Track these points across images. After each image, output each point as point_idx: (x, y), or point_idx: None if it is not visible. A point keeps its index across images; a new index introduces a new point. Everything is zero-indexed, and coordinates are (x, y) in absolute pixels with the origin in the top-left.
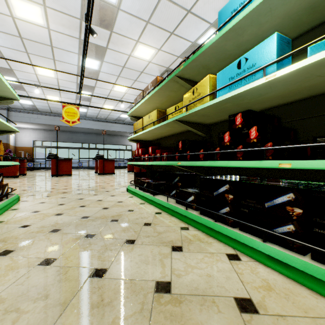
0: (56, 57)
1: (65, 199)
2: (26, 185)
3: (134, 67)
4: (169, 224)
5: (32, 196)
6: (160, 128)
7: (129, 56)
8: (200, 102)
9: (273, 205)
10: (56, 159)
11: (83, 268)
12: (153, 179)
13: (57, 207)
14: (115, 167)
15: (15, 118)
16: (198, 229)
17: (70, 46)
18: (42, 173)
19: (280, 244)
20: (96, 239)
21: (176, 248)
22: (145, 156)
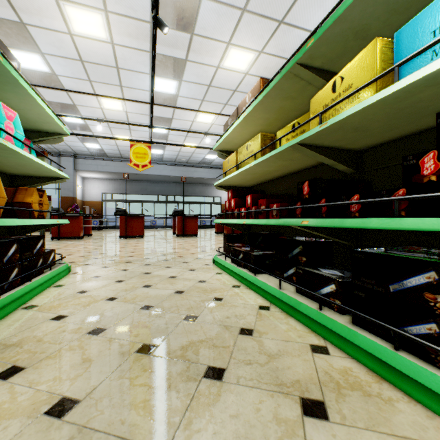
0: (123, 83)
1: (126, 272)
2: (86, 249)
3: (224, 85)
4: (286, 334)
5: (87, 265)
6: (265, 163)
7: (216, 69)
8: (352, 101)
9: None
10: (124, 216)
11: (118, 439)
12: (253, 246)
13: (112, 286)
14: (198, 226)
15: (82, 166)
16: (350, 356)
17: (140, 65)
18: (111, 233)
19: None
20: (155, 358)
21: (311, 407)
22: (241, 210)
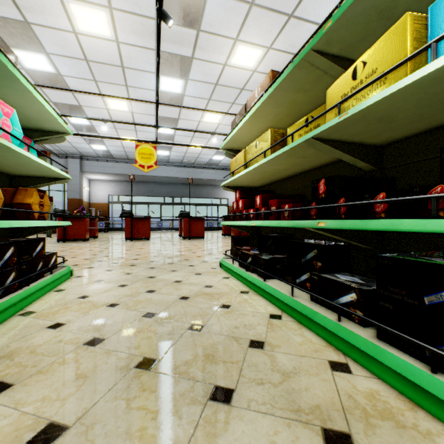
0: (128, 82)
1: (130, 276)
2: (91, 251)
3: (231, 83)
4: (301, 348)
5: (91, 269)
6: (276, 161)
7: (223, 66)
8: (376, 88)
9: None
10: (130, 218)
11: None
12: (262, 249)
13: (114, 291)
14: (205, 228)
15: (88, 168)
16: (375, 375)
17: (145, 64)
18: (117, 235)
19: None
20: (155, 375)
21: (336, 441)
22: (250, 211)
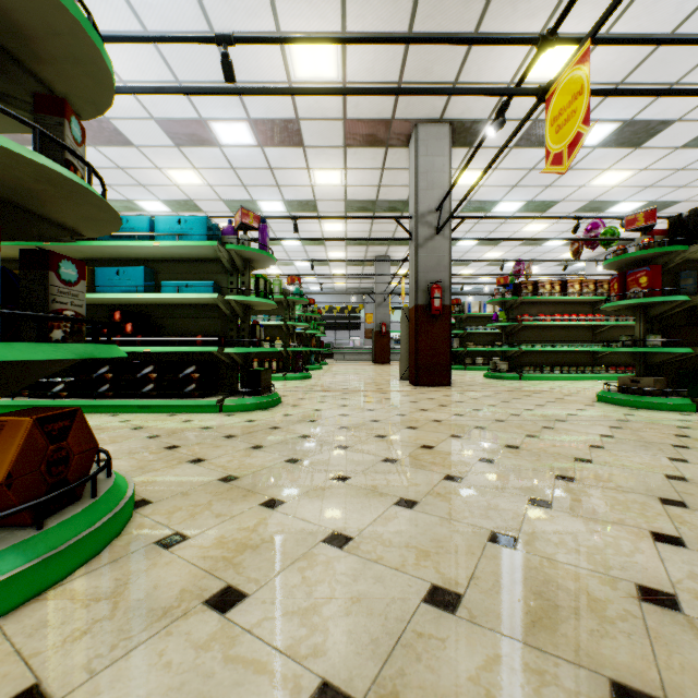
0: None
1: None
2: None
3: None
4: None
5: None
6: None
7: None
8: None
9: (143, 375)
10: None
11: None
12: None
13: None
14: None
15: None
16: None
17: None
18: None
19: (147, 398)
20: None
21: None
22: None
